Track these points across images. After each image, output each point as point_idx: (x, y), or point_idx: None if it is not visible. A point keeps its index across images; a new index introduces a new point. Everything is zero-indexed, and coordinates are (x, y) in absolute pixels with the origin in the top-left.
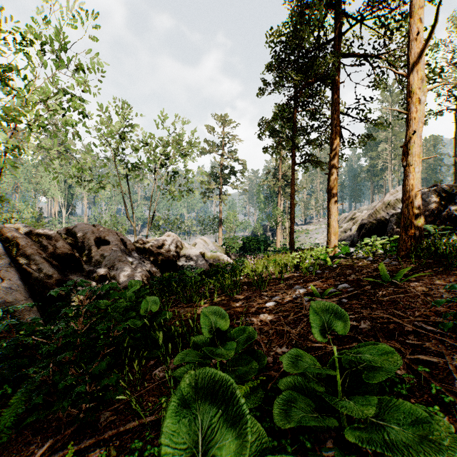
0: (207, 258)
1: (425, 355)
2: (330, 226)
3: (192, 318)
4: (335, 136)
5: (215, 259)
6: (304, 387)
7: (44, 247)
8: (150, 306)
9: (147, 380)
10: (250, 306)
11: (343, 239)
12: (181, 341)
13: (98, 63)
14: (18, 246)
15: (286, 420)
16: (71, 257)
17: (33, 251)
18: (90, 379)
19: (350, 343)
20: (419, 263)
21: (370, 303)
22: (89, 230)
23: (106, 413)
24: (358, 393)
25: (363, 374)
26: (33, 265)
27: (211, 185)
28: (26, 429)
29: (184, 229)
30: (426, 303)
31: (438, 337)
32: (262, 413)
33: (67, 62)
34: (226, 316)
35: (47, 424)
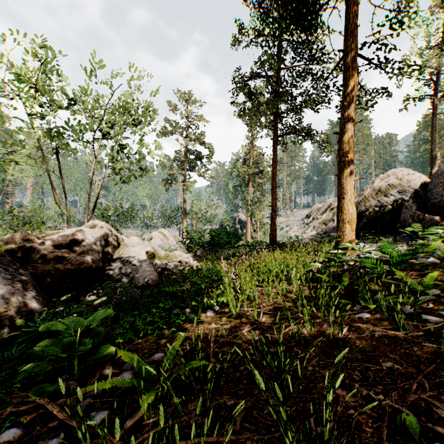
0: (159, 260)
1: None
2: (344, 210)
3: None
4: (351, 74)
5: (171, 261)
6: None
7: None
8: None
9: None
10: None
11: (325, 231)
12: None
13: None
14: None
15: None
16: None
17: None
18: None
19: None
20: None
21: None
22: None
23: None
24: None
25: None
26: None
27: (174, 170)
28: None
29: (143, 221)
30: None
31: None
32: None
33: None
34: None
35: None
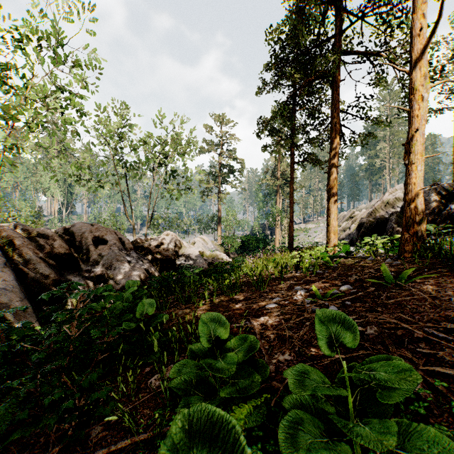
0: (206, 257)
1: (440, 367)
2: (330, 224)
3: (190, 323)
4: (334, 134)
5: (214, 258)
6: (311, 403)
7: (41, 246)
8: (146, 309)
9: (142, 390)
10: (250, 308)
11: (342, 238)
12: (178, 346)
13: (97, 62)
14: (15, 246)
15: (294, 447)
16: (69, 256)
17: (30, 251)
18: (79, 393)
19: (357, 350)
20: (422, 263)
21: (374, 306)
22: (87, 230)
23: (97, 428)
24: (372, 413)
25: (379, 394)
26: (30, 265)
27: (210, 184)
28: (13, 444)
29: (183, 228)
30: (434, 307)
31: (452, 346)
32: (265, 431)
33: (65, 60)
34: (225, 323)
35: (35, 439)
